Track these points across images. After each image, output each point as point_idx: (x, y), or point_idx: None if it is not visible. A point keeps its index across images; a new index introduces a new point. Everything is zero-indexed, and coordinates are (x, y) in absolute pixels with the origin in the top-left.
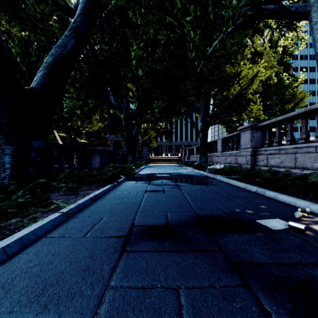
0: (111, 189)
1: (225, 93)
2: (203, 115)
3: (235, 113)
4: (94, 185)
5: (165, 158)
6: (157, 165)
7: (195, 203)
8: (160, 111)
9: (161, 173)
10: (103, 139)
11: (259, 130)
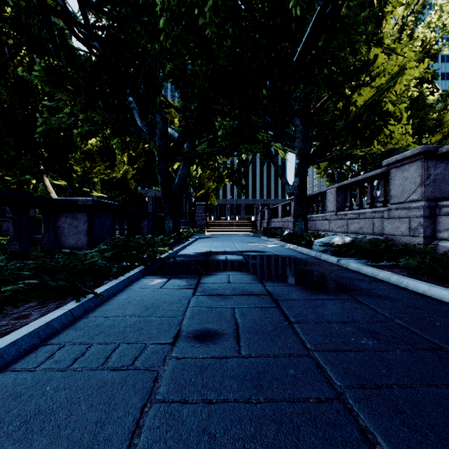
0: (59, 327)
1: (341, 106)
2: (301, 144)
3: (361, 141)
4: (31, 301)
5: (231, 224)
6: (219, 235)
7: None
8: (224, 133)
9: (226, 252)
10: (132, 193)
11: (441, 161)
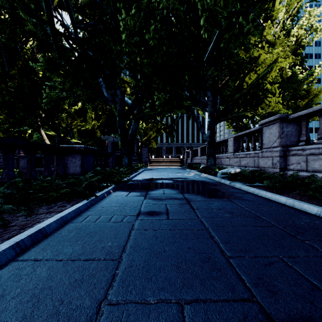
0: (83, 210)
1: (237, 83)
2: (211, 109)
3: (250, 107)
4: (62, 201)
5: (166, 160)
6: (157, 168)
7: (235, 254)
8: (161, 103)
9: (162, 178)
10: (98, 139)
11: (290, 123)
